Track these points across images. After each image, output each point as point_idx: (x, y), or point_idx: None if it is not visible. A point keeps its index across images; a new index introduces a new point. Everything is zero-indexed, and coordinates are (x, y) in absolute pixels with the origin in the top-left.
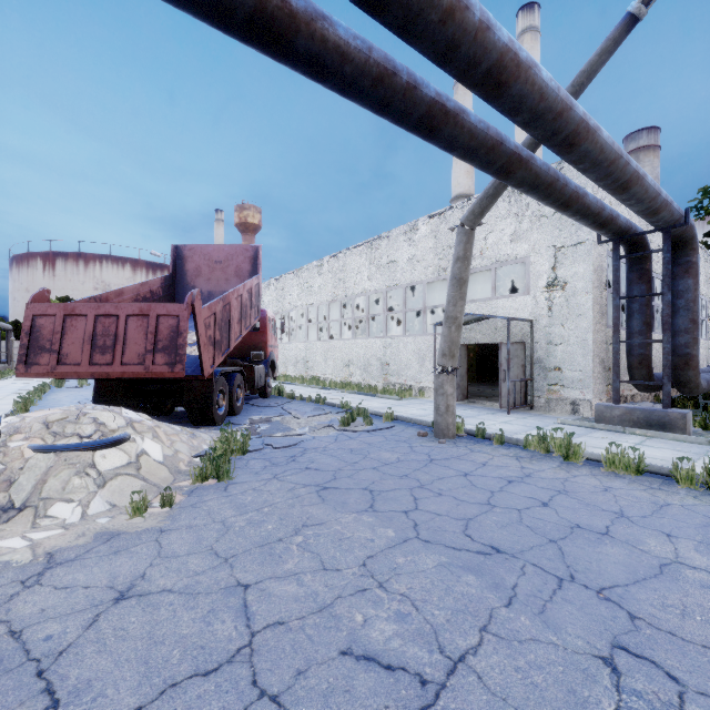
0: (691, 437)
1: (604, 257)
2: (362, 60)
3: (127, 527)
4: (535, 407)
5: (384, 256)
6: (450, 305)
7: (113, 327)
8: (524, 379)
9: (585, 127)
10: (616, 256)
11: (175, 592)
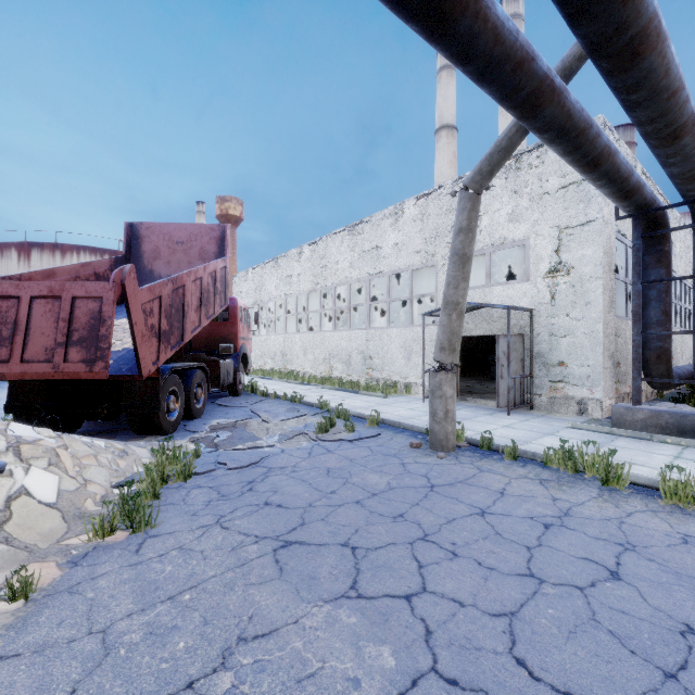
0: None
1: (613, 239)
2: None
3: None
4: (535, 406)
5: (367, 242)
6: (451, 288)
7: (13, 313)
8: (524, 376)
9: (656, 26)
10: (637, 234)
11: None
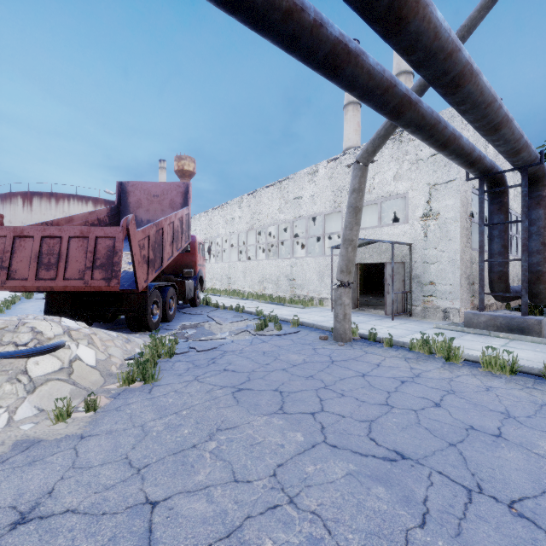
0: None
1: (469, 193)
2: None
3: (47, 434)
4: (413, 314)
5: (291, 193)
6: (347, 229)
7: (57, 247)
8: (404, 292)
9: (469, 69)
10: (481, 191)
11: (79, 514)
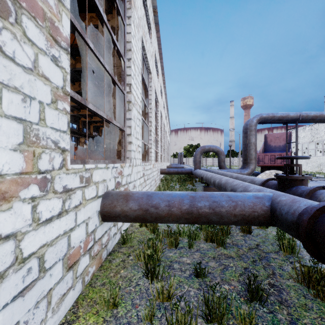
0: None
1: None
2: None
3: None
4: None
5: None
6: None
7: (274, 157)
8: None
9: None
10: None
11: None
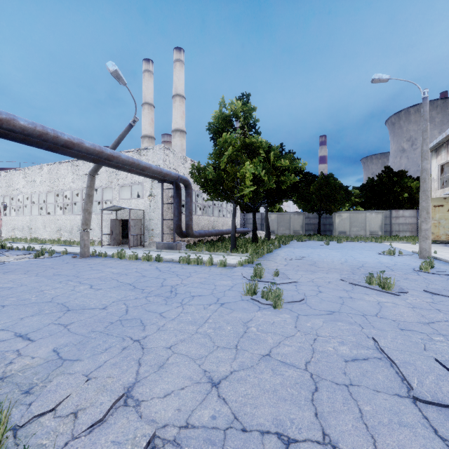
0: (176, 251)
1: (170, 186)
2: (16, 135)
3: None
4: (145, 246)
5: (81, 170)
6: (85, 204)
7: None
8: (139, 234)
9: (112, 156)
10: (162, 188)
11: None
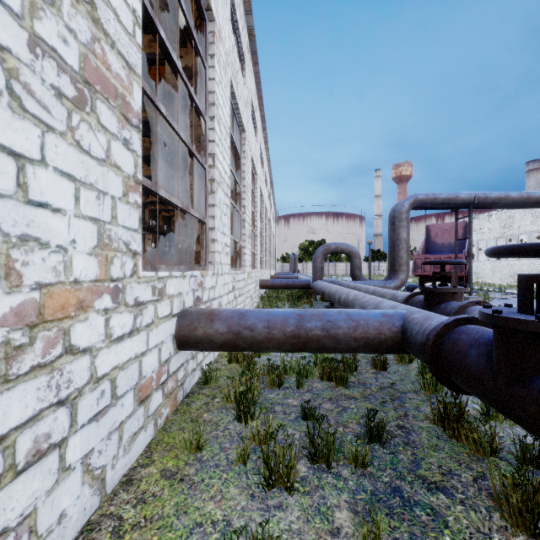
0: None
1: None
2: None
3: None
4: None
5: None
6: None
7: None
8: None
9: None
10: None
11: None
